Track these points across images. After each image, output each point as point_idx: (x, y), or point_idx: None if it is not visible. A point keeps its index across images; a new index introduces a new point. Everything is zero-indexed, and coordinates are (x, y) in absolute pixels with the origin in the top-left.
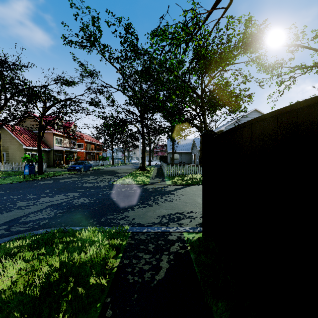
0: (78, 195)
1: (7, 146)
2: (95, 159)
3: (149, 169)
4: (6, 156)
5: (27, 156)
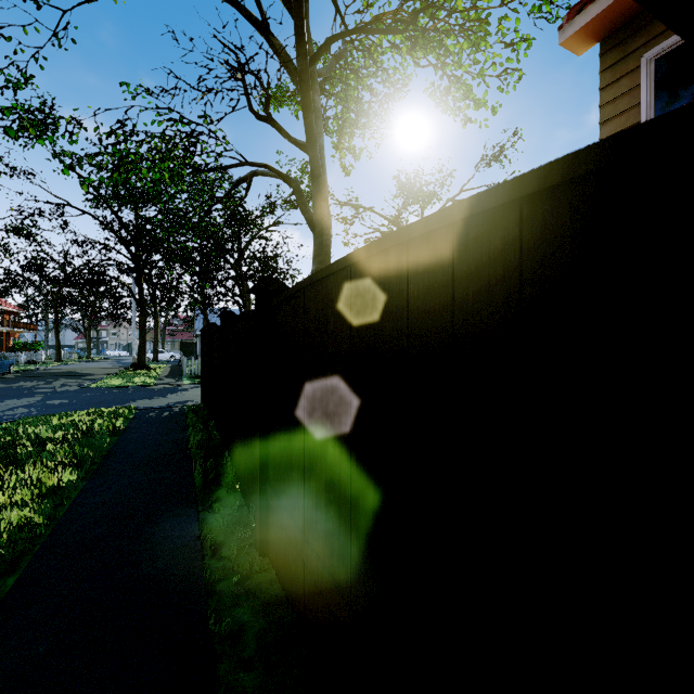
0: (43, 398)
1: None
2: (4, 349)
3: (156, 367)
4: None
5: None
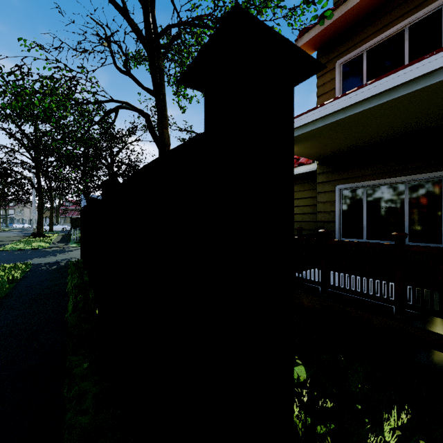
0: None
1: None
2: None
3: (51, 235)
4: None
5: None
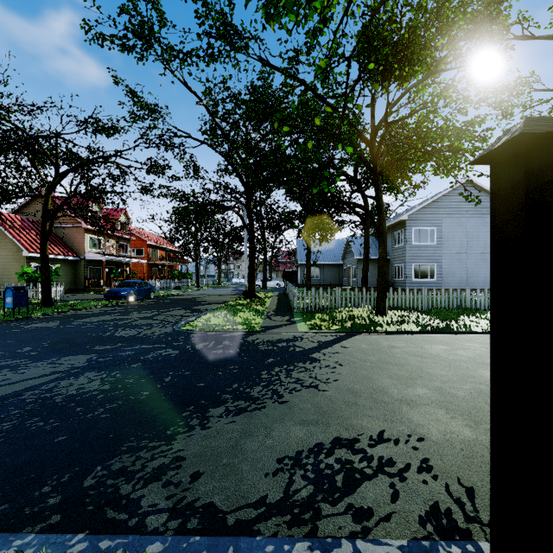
0: (85, 362)
1: None
2: (166, 277)
3: (264, 295)
4: None
5: (27, 270)
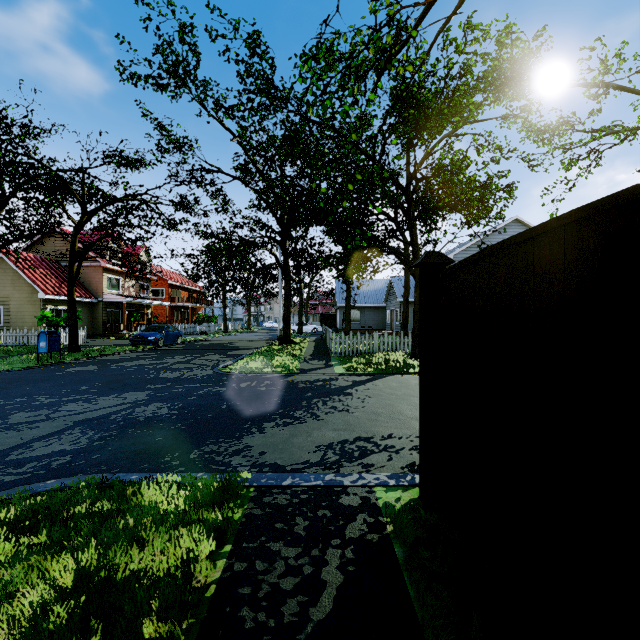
0: (146, 396)
1: (6, 293)
2: (189, 321)
3: (300, 340)
4: (5, 314)
5: (46, 314)
